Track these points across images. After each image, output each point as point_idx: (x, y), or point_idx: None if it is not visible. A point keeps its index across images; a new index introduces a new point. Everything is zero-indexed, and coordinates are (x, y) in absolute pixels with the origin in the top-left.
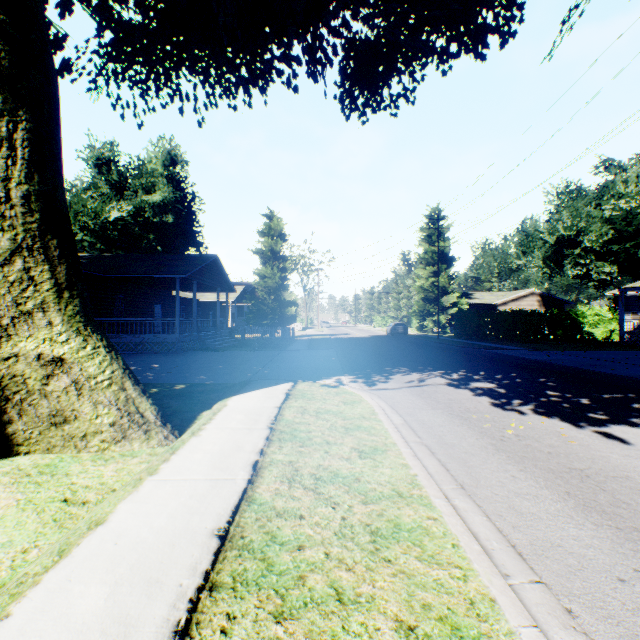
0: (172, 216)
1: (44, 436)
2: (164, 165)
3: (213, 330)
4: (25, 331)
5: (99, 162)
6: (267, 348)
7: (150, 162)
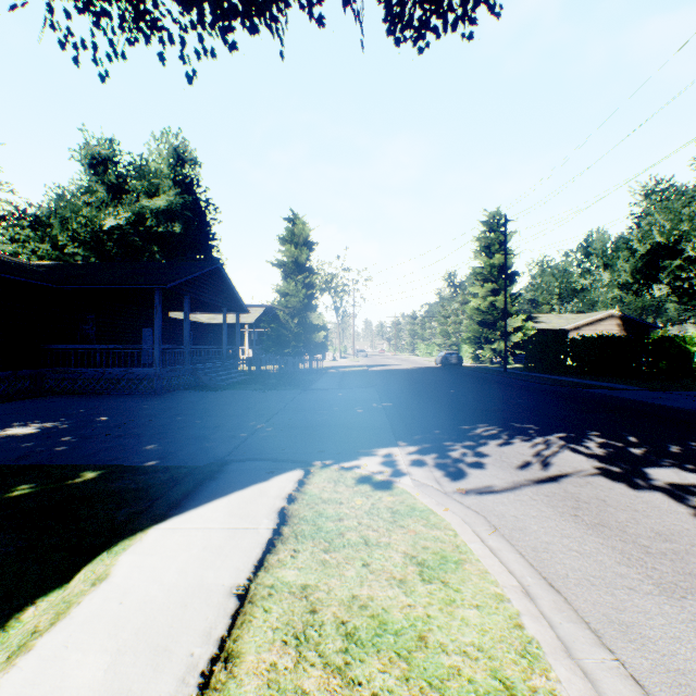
0: (179, 224)
1: None
2: (170, 164)
3: (220, 361)
4: None
5: (94, 161)
6: (284, 386)
7: (154, 161)
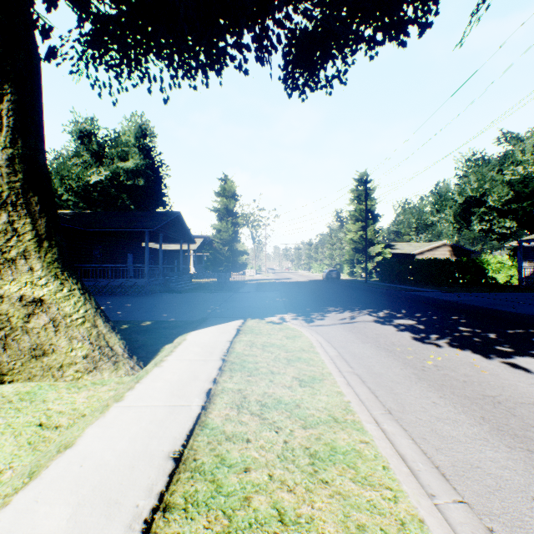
0: (143, 180)
1: (26, 367)
2: (136, 137)
3: (177, 275)
4: (9, 276)
5: (81, 134)
6: (222, 290)
7: (124, 134)
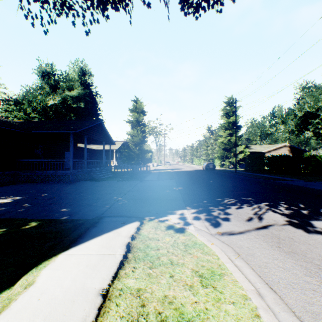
0: (83, 103)
1: None
2: (79, 75)
3: (101, 167)
4: None
5: (43, 74)
6: (131, 179)
7: (71, 74)
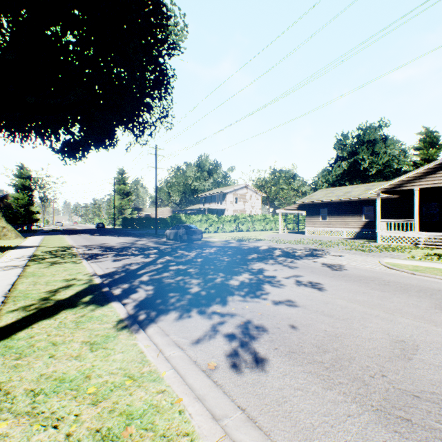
0: None
1: (3, 238)
2: None
3: None
4: None
5: None
6: (27, 232)
7: None
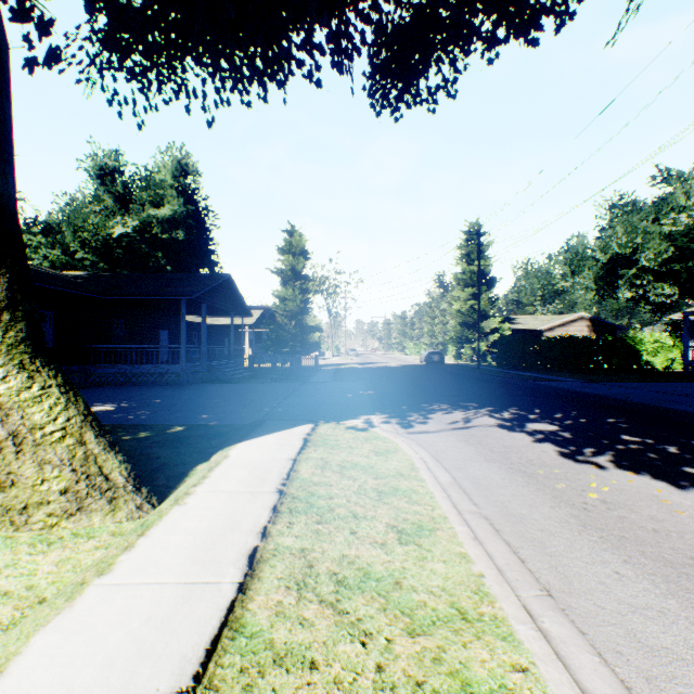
0: (183, 232)
1: None
2: (174, 176)
3: (227, 359)
4: None
5: (102, 172)
6: (286, 379)
7: (158, 172)
